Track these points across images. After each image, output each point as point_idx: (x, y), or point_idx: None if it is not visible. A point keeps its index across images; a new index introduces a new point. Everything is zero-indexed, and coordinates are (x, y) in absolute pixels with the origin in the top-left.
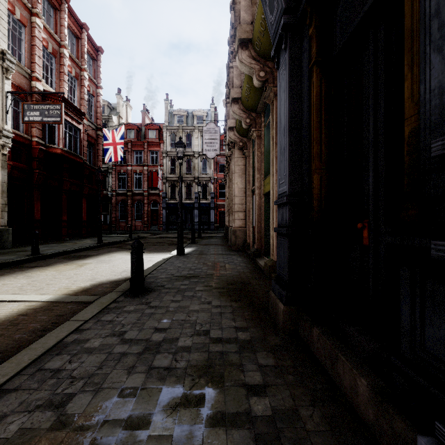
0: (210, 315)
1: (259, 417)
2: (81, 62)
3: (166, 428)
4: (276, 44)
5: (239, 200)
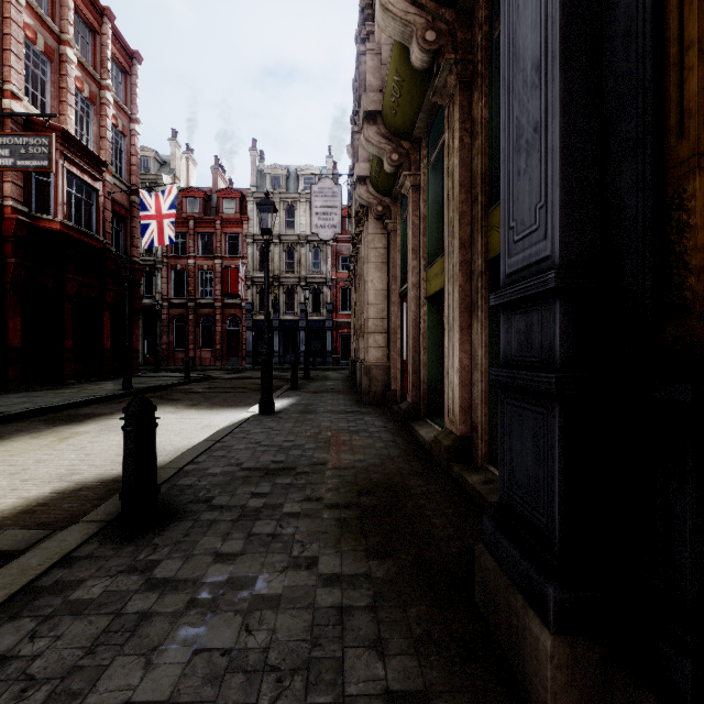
0: (310, 622)
1: None
2: (101, 74)
3: None
4: None
5: (376, 312)
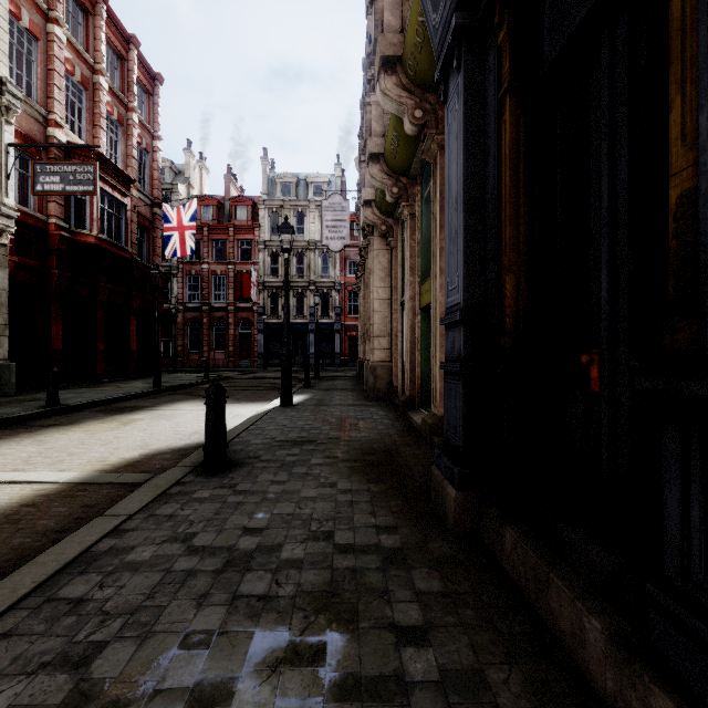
0: (334, 505)
1: (417, 684)
2: (128, 97)
3: (260, 704)
4: (443, 60)
5: (381, 318)
